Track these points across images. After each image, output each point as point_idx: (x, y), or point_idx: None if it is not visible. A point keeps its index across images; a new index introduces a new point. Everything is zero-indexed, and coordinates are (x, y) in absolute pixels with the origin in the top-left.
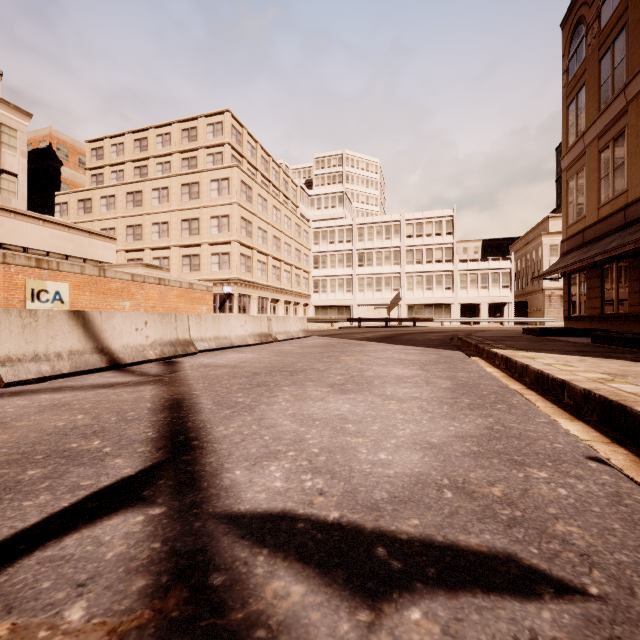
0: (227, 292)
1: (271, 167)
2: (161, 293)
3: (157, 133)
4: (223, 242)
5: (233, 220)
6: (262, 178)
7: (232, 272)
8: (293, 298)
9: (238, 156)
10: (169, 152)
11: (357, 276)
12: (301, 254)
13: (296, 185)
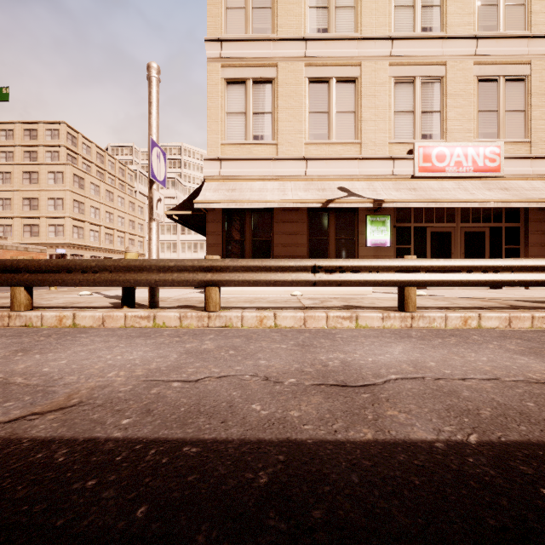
0: (62, 253)
1: (107, 160)
2: None
3: (1, 128)
4: (58, 217)
5: (66, 202)
6: (98, 168)
7: (66, 239)
8: None
9: (74, 154)
10: (12, 144)
11: (180, 241)
12: (136, 224)
13: (133, 171)
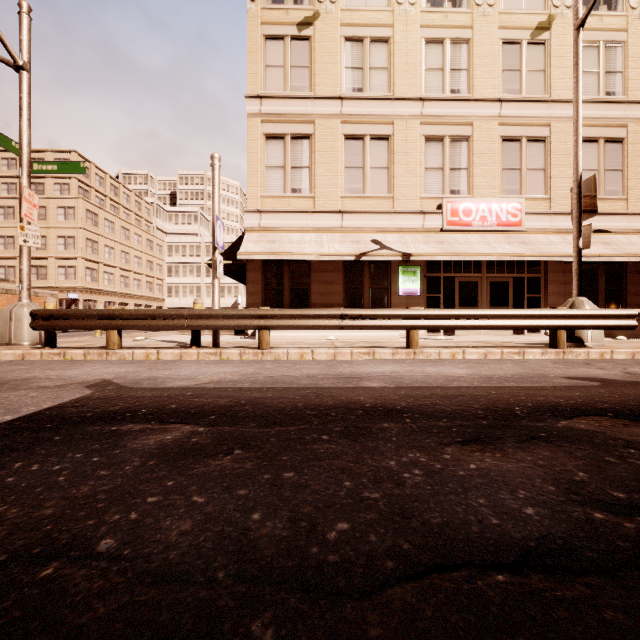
0: (73, 298)
1: (122, 192)
2: (8, 300)
3: (2, 156)
4: (69, 258)
5: (79, 241)
6: (112, 202)
7: (78, 282)
8: (144, 302)
9: (85, 186)
10: (15, 175)
11: (205, 284)
12: (154, 264)
13: (151, 205)
